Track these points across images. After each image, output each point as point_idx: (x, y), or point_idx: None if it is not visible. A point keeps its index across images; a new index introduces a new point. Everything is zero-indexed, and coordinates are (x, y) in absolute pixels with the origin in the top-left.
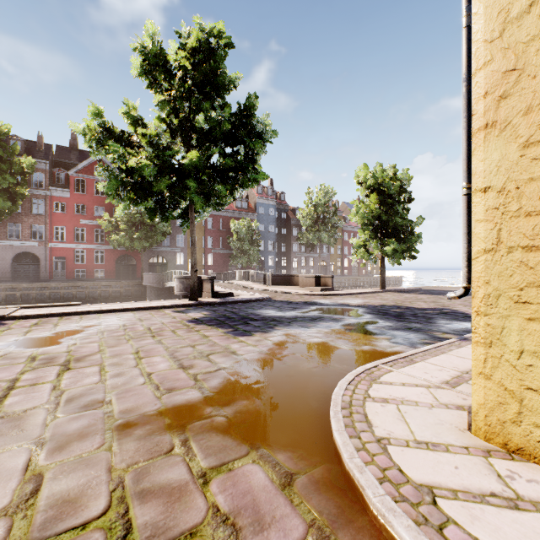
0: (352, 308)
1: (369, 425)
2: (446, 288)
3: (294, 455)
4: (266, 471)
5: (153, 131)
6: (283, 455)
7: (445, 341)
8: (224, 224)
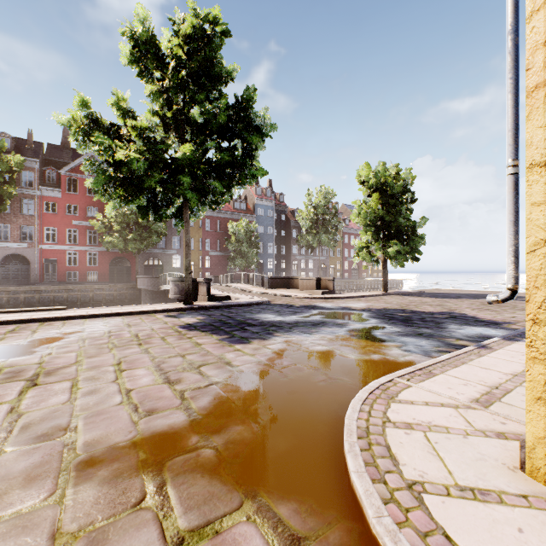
0: (355, 312)
1: (394, 463)
2: (449, 291)
3: (302, 506)
4: (264, 534)
5: (143, 122)
6: (287, 507)
7: (463, 349)
8: (221, 226)
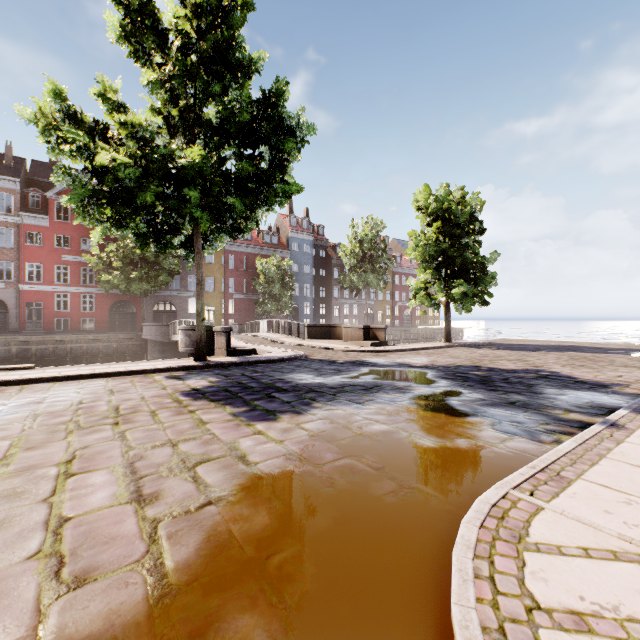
0: (417, 370)
1: None
2: (523, 341)
3: None
4: None
5: (136, 117)
6: None
7: (587, 430)
8: (248, 263)
